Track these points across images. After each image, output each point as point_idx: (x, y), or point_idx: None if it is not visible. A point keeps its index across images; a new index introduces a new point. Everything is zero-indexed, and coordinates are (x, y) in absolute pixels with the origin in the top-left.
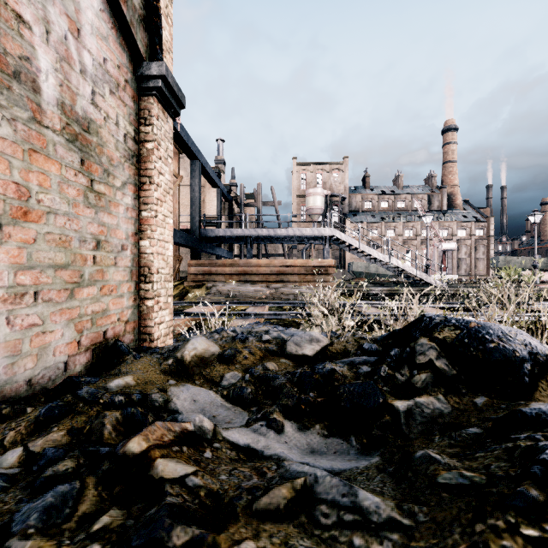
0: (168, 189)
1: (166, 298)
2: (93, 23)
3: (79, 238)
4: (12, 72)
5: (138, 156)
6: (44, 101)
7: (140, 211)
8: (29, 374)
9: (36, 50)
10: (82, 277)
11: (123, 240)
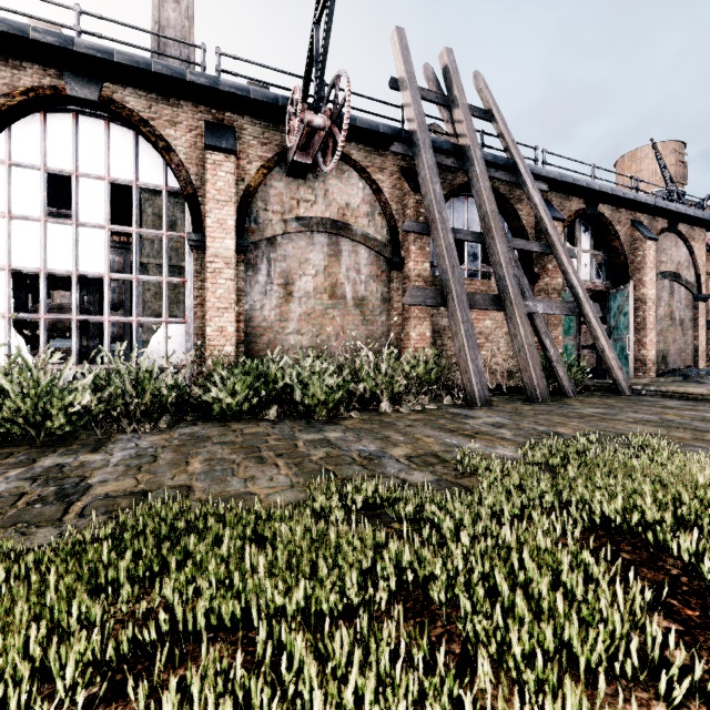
0: (703, 325)
1: (702, 358)
2: (683, 298)
3: (681, 343)
4: (673, 320)
5: (693, 319)
6: (676, 321)
7: (693, 334)
8: (675, 366)
9: (675, 313)
10: (681, 351)
11: (689, 342)
